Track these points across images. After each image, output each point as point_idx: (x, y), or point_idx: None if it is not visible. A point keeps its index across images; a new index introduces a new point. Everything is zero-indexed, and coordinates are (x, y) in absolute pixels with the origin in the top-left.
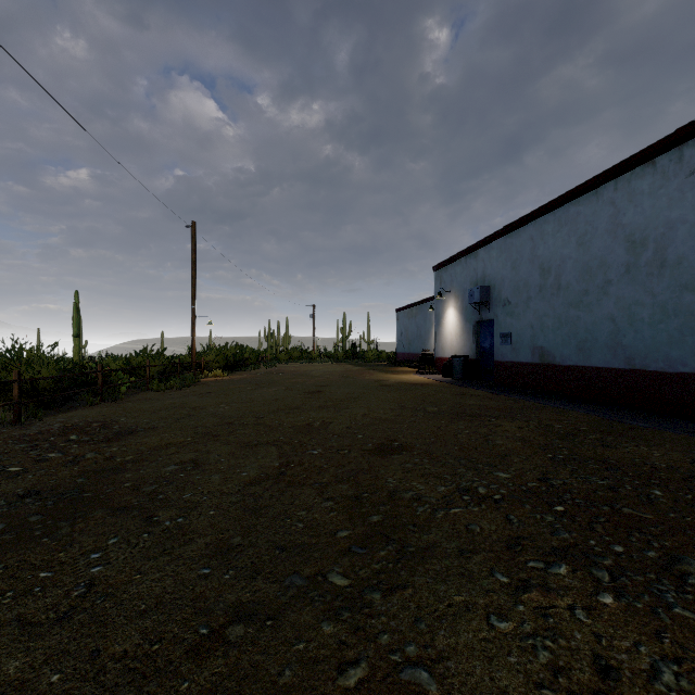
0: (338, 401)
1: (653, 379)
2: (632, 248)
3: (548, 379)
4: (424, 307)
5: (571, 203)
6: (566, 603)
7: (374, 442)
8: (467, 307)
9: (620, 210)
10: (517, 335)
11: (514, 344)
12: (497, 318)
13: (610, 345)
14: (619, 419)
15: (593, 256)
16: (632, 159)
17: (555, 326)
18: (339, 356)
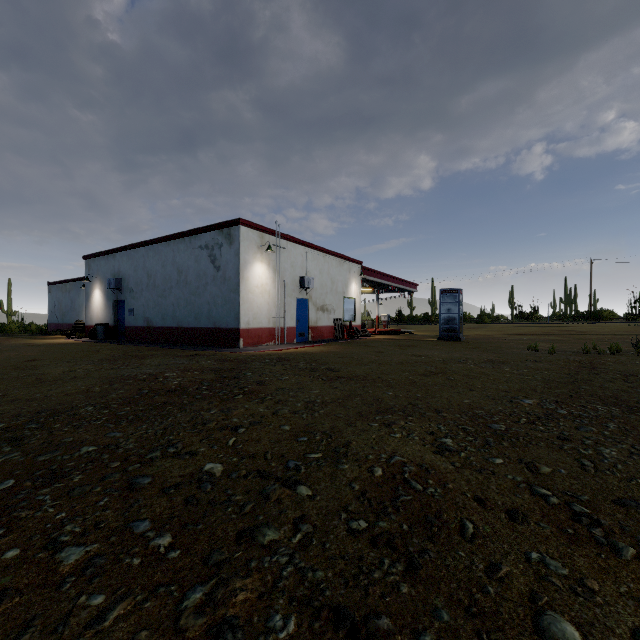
0: None
1: (184, 331)
2: (179, 273)
3: (151, 335)
4: (78, 284)
5: (160, 244)
6: (80, 366)
7: (25, 360)
8: (109, 290)
9: (176, 255)
10: (137, 310)
11: (135, 316)
12: (127, 300)
13: (173, 316)
14: (163, 347)
15: (167, 273)
16: (178, 234)
17: (154, 306)
18: None
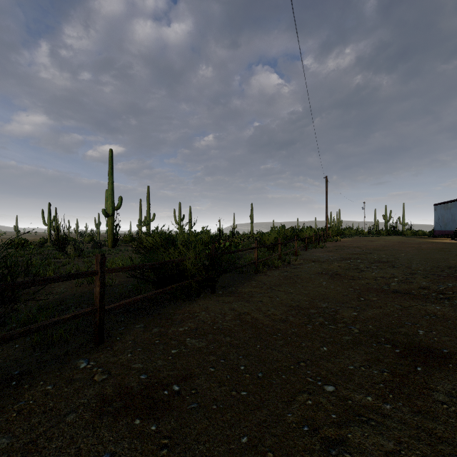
0: (416, 244)
1: None
2: None
3: None
4: (456, 203)
5: None
6: None
7: (439, 248)
8: None
9: None
10: None
11: None
12: None
13: None
14: None
15: None
16: None
17: None
18: (382, 233)
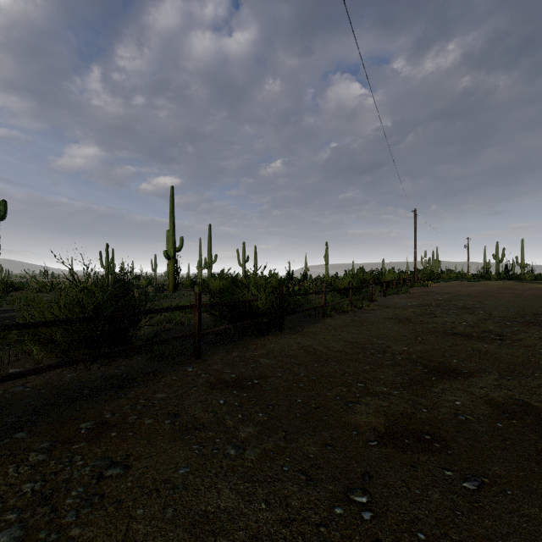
0: (522, 290)
1: None
2: None
3: None
4: None
5: None
6: None
7: None
8: None
9: None
10: None
11: None
12: None
13: None
14: None
15: None
16: None
17: None
18: (491, 277)
